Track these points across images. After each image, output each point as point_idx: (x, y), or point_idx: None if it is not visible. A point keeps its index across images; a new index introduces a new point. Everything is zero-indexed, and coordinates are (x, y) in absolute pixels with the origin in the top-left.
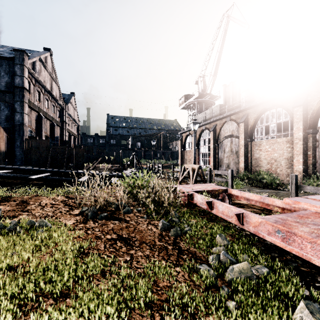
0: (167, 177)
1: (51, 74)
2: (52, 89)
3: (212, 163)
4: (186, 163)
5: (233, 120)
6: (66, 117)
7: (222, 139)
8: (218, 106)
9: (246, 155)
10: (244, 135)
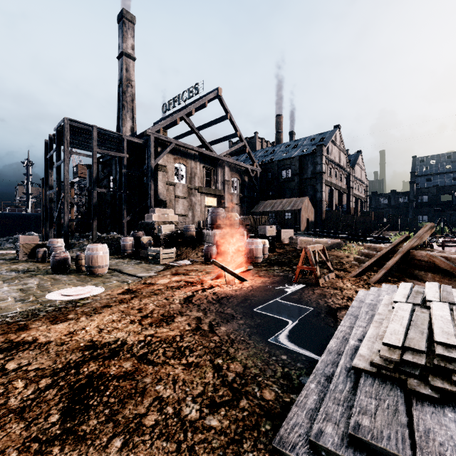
0: None
1: (339, 147)
2: (340, 160)
3: None
4: None
5: None
6: (352, 182)
7: None
8: None
9: None
10: None
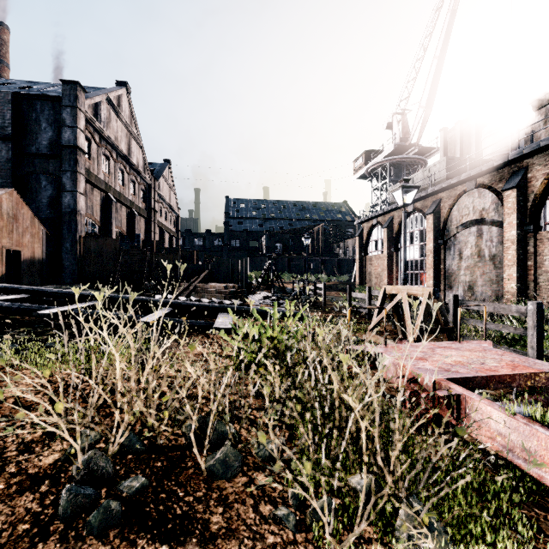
0: (335, 310)
1: (128, 127)
2: (130, 152)
3: (430, 281)
4: (371, 280)
5: (485, 186)
6: (155, 202)
7: (454, 229)
8: (444, 161)
9: (523, 263)
10: (517, 217)
